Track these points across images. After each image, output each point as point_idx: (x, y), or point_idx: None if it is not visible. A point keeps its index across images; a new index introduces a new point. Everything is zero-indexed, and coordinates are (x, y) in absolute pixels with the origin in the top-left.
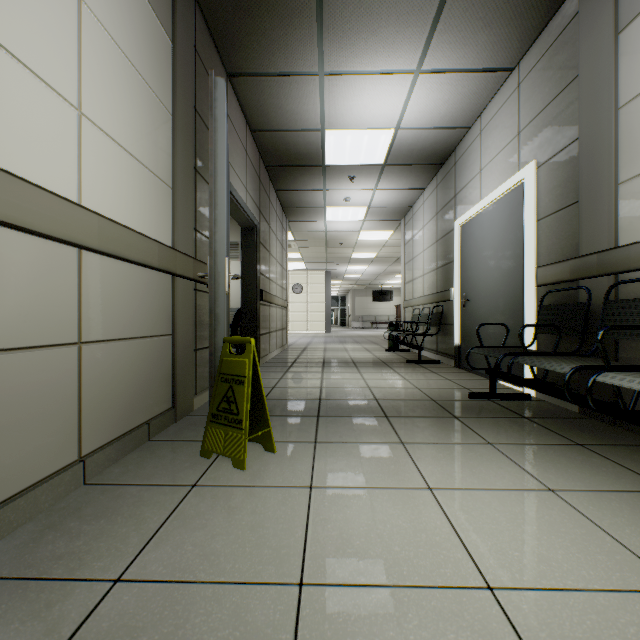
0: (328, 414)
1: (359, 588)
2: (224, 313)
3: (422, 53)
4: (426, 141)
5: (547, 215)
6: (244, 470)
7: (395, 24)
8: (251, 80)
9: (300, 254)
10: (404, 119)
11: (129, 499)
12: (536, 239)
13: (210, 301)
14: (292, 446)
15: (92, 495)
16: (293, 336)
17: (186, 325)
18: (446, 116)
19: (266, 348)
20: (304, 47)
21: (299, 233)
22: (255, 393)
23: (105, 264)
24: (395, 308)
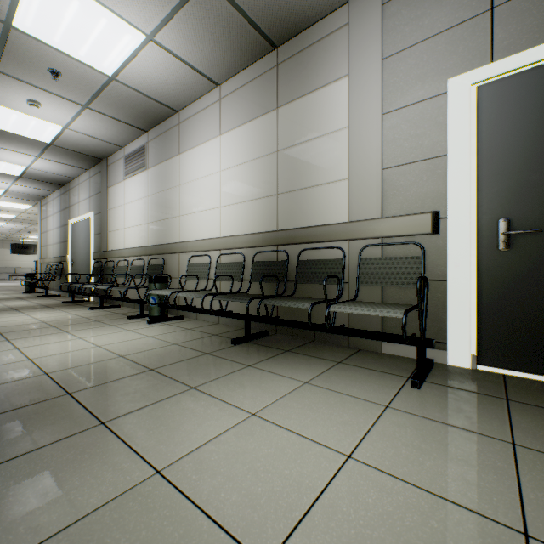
0: None
1: (5, 322)
2: None
3: (40, 154)
4: (50, 176)
5: (97, 234)
6: None
7: (23, 144)
8: None
9: None
10: (33, 166)
11: None
12: (94, 242)
13: None
14: None
15: None
16: None
17: None
18: (60, 172)
19: None
20: None
21: None
22: None
23: None
24: None
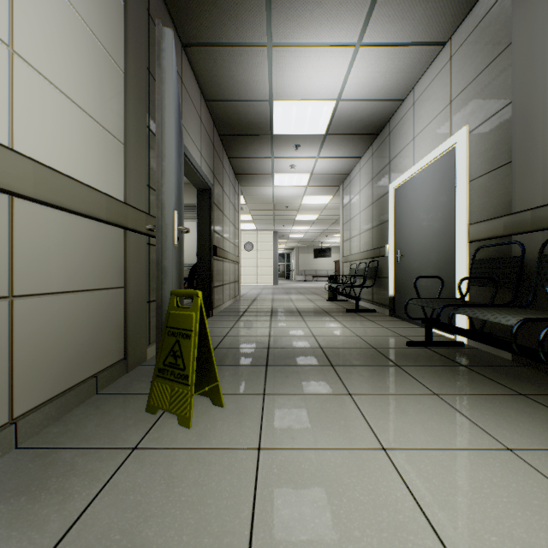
0: (276, 363)
1: None
2: (172, 266)
3: (363, 26)
4: (364, 112)
5: (479, 176)
6: (190, 428)
7: None
8: (204, 50)
9: (251, 216)
10: (345, 91)
11: (60, 467)
12: (468, 198)
13: (157, 253)
14: (240, 399)
15: (20, 462)
16: (245, 288)
17: (138, 278)
18: (383, 89)
19: (220, 299)
20: (253, 18)
21: (250, 197)
22: (203, 347)
23: (44, 214)
24: (333, 264)
